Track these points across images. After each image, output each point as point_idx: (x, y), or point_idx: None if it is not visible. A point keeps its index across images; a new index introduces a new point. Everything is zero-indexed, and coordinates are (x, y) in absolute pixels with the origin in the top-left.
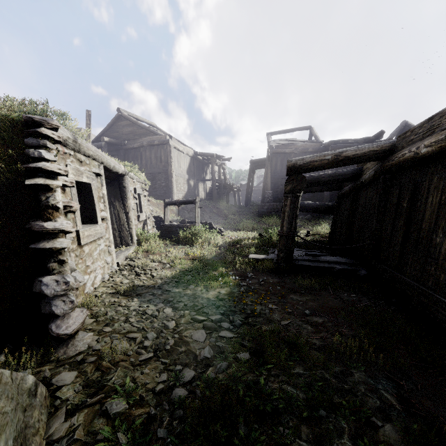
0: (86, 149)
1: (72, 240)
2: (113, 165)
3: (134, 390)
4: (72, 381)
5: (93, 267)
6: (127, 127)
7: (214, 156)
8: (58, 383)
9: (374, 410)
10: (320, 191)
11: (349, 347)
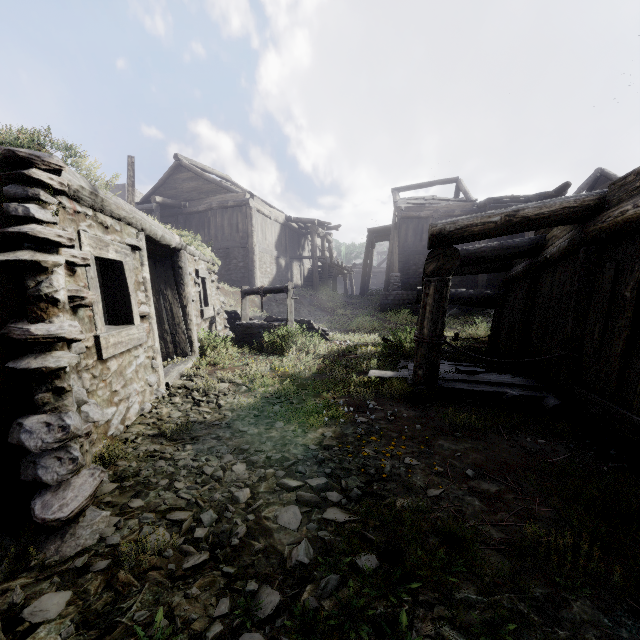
0: (114, 207)
1: (84, 352)
2: (162, 234)
3: (167, 637)
4: (60, 612)
5: (124, 394)
6: (188, 182)
7: (316, 223)
8: (33, 618)
9: None
10: (476, 273)
11: (552, 544)
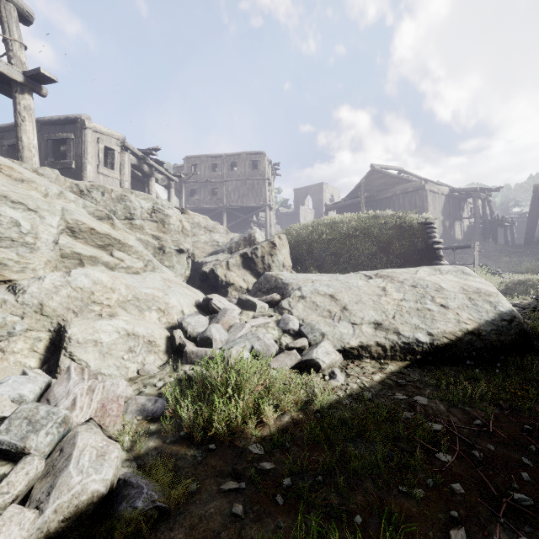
0: None
1: None
2: None
3: None
4: None
5: None
6: (379, 180)
7: (478, 190)
8: None
9: None
10: None
11: None
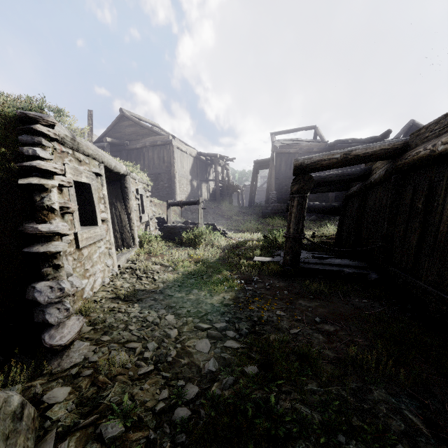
0: (85, 148)
1: (69, 242)
2: (115, 165)
3: (131, 410)
4: (65, 398)
5: (92, 271)
6: (129, 128)
7: (218, 156)
8: (49, 401)
9: (399, 434)
10: (326, 191)
11: (365, 359)
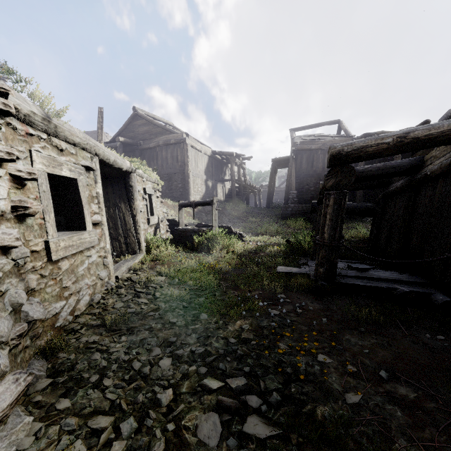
0: (68, 134)
1: (27, 256)
2: (114, 159)
3: None
4: None
5: (74, 288)
6: (143, 127)
7: (234, 155)
8: None
9: None
10: (360, 189)
11: None
